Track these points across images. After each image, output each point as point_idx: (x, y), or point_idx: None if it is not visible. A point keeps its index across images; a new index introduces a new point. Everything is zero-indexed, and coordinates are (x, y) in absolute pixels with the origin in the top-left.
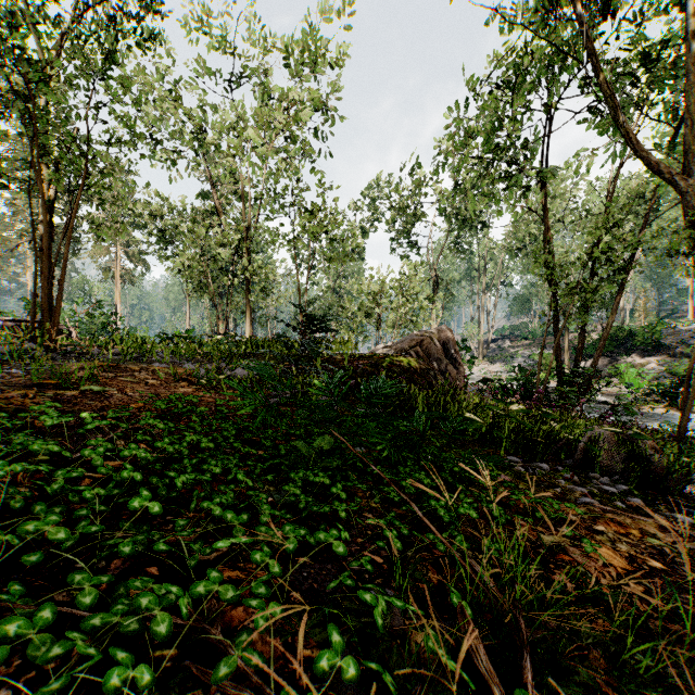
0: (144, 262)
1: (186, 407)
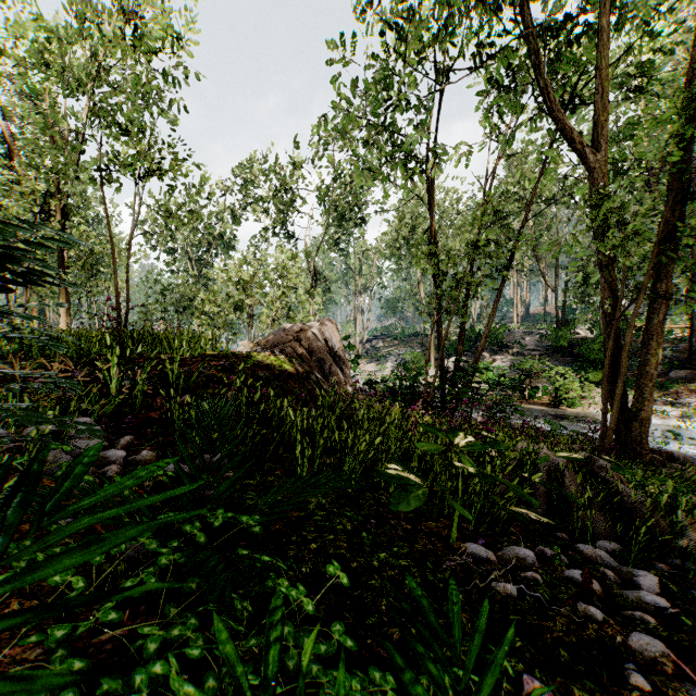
0: None
1: None
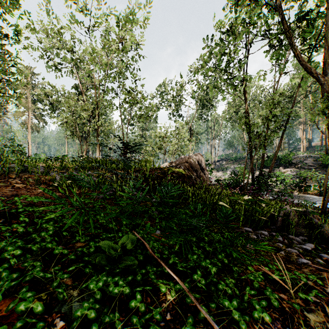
0: (44, 120)
1: (22, 208)
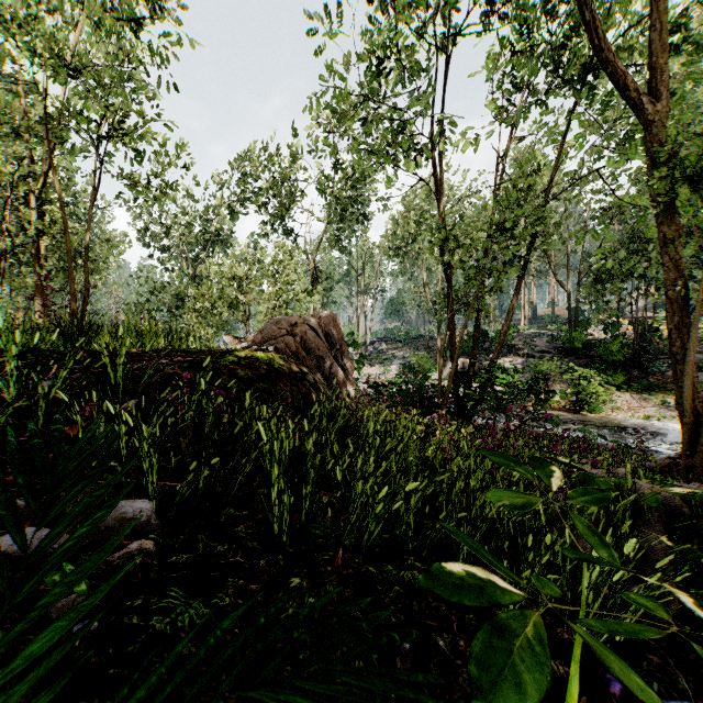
0: None
1: None
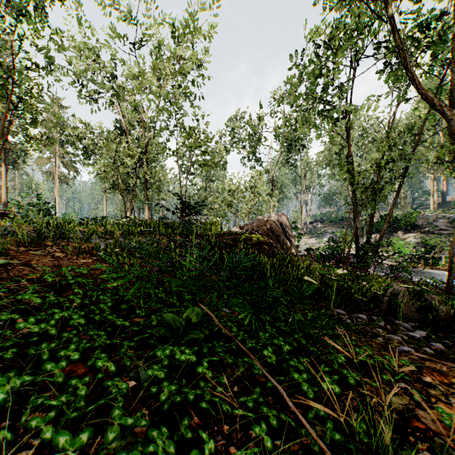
0: (75, 168)
1: (73, 279)
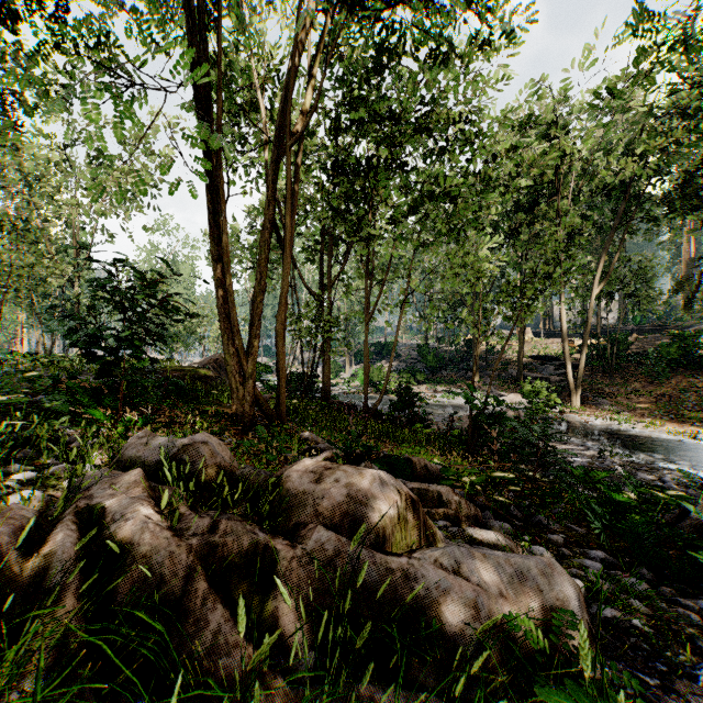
0: None
1: None
